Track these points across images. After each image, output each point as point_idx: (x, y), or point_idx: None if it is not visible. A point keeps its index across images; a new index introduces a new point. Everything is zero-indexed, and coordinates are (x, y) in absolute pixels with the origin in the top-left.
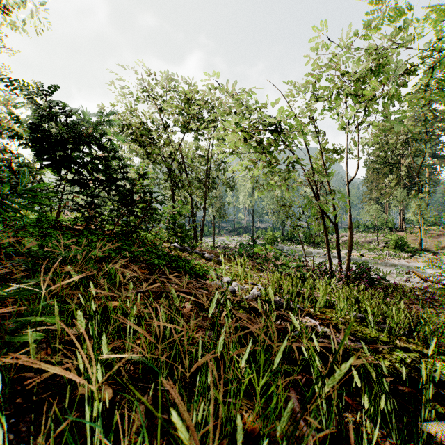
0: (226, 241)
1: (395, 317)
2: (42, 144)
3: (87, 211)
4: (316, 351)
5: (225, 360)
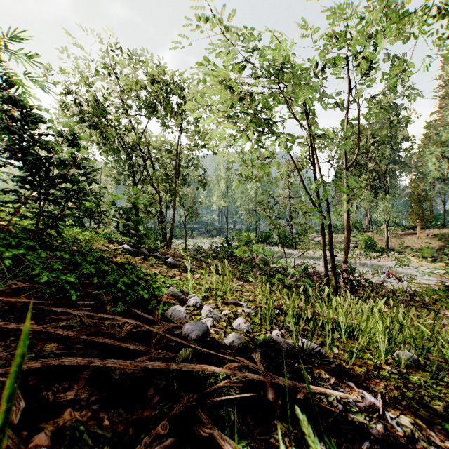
0: (199, 243)
1: None
2: None
3: None
4: None
5: None
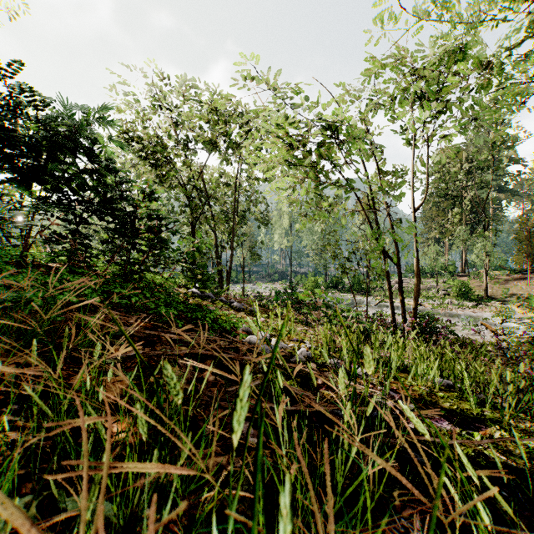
0: (258, 289)
1: (511, 386)
2: (1, 146)
3: (69, 242)
4: (413, 447)
5: (275, 484)
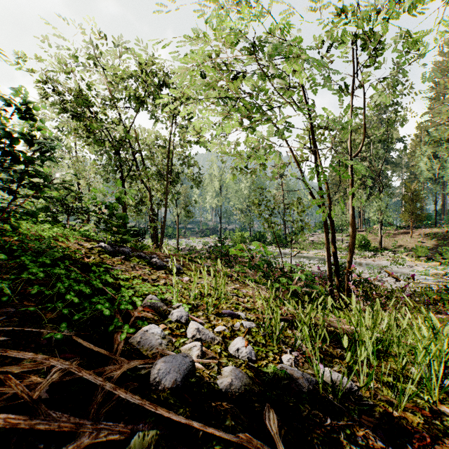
0: (192, 243)
1: None
2: None
3: None
4: None
5: None
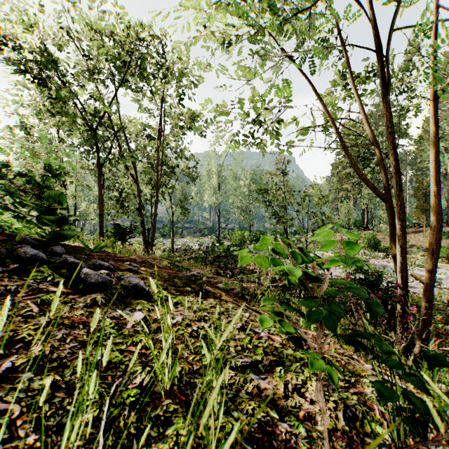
0: (189, 243)
1: None
2: None
3: None
4: None
5: None
